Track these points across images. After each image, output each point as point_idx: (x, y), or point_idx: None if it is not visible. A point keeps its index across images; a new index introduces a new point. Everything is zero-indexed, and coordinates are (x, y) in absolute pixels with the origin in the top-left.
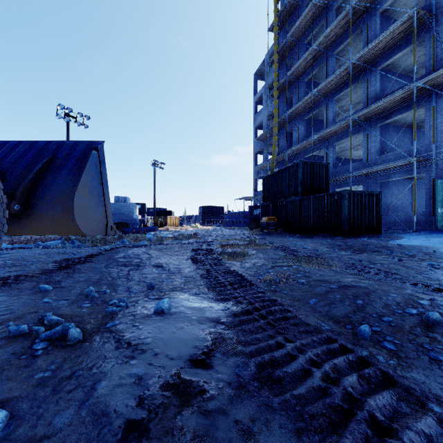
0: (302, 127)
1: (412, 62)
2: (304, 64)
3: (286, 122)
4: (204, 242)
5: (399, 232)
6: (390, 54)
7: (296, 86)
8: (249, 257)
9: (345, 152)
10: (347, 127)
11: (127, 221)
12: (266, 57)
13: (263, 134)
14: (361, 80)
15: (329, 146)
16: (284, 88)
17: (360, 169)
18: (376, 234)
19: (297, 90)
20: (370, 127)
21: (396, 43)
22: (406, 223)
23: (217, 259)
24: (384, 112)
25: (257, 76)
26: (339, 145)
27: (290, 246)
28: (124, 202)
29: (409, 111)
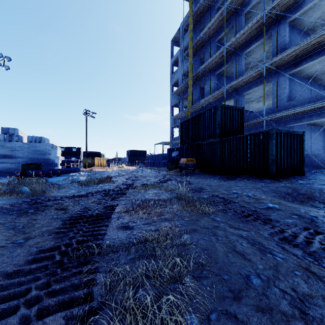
0: (213, 81)
1: (315, 18)
2: (216, 24)
3: (200, 75)
4: (112, 191)
5: (319, 173)
6: (300, 5)
7: (208, 46)
8: (197, 279)
9: (248, 104)
10: (257, 76)
11: (43, 162)
12: (181, 25)
13: (179, 88)
14: (270, 34)
15: (238, 96)
16: (197, 48)
17: (274, 113)
18: (299, 175)
19: (209, 49)
20: (279, 76)
21: None
22: (318, 164)
23: None
24: (295, 60)
25: (174, 42)
26: (245, 96)
27: (235, 200)
28: (39, 142)
29: (321, 56)
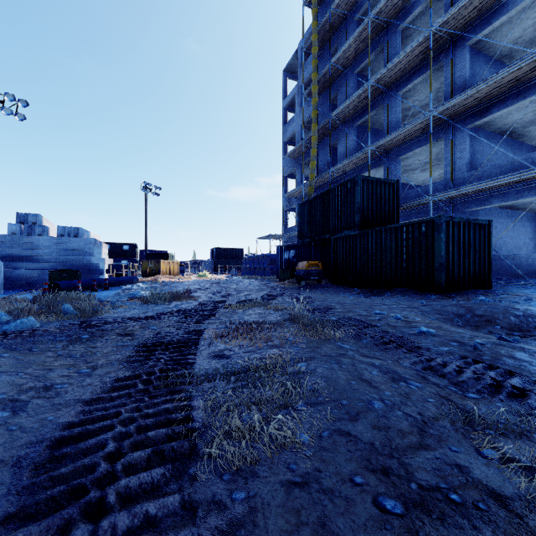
0: (351, 137)
1: (513, 38)
2: (355, 45)
3: (330, 128)
4: (194, 311)
5: (515, 286)
6: (487, 19)
7: (342, 81)
8: (311, 405)
9: (407, 174)
10: (421, 130)
11: (81, 267)
12: (299, 46)
13: (296, 149)
14: (441, 63)
15: (391, 161)
16: (325, 84)
17: (447, 190)
18: (484, 288)
19: (344, 86)
20: (456, 130)
21: (499, 0)
22: (516, 271)
23: (170, 447)
24: (479, 106)
25: (288, 73)
26: (403, 161)
27: (377, 323)
28: (75, 236)
29: (520, 101)
